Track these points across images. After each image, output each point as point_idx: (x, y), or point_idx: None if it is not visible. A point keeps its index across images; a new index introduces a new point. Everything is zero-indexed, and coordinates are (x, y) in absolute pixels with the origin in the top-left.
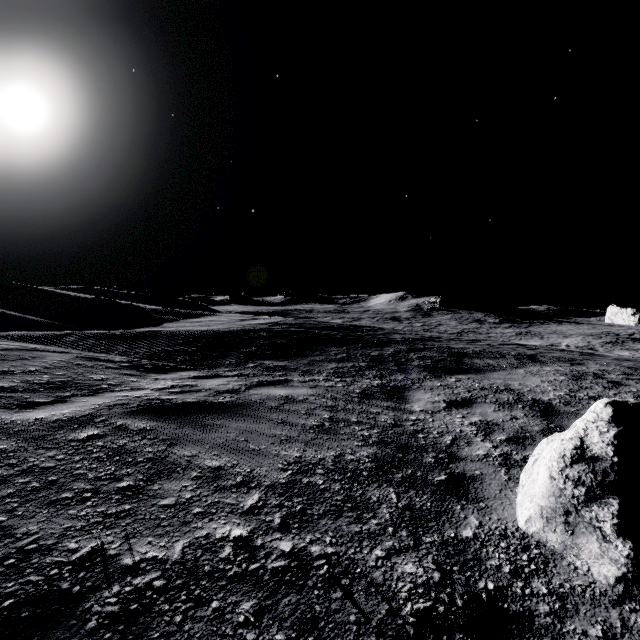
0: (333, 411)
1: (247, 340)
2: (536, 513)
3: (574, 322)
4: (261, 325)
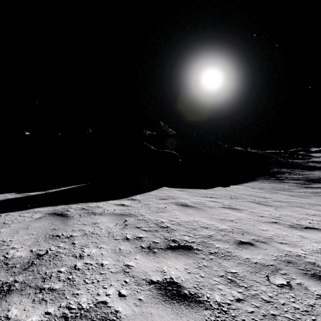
0: None
1: None
2: None
3: None
4: None
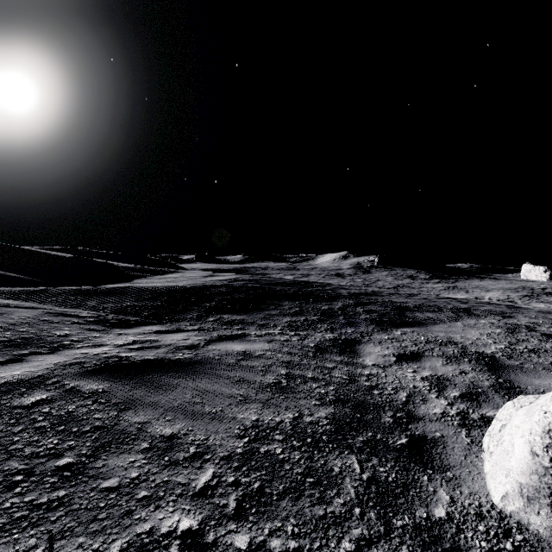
0: (289, 367)
1: (208, 295)
2: (514, 490)
3: (494, 278)
4: (221, 281)
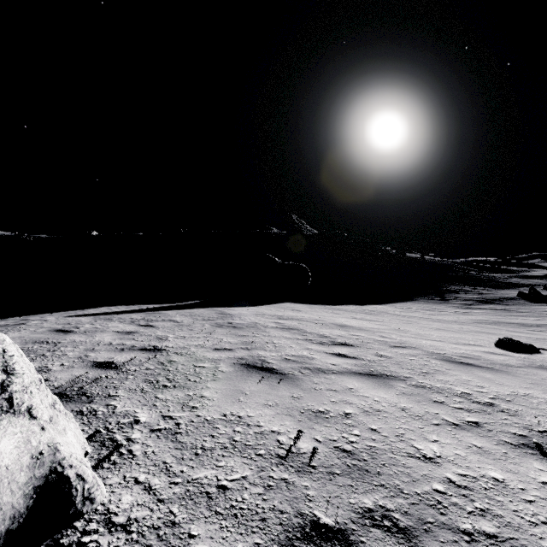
0: (544, 281)
1: (541, 276)
2: None
3: None
4: None
